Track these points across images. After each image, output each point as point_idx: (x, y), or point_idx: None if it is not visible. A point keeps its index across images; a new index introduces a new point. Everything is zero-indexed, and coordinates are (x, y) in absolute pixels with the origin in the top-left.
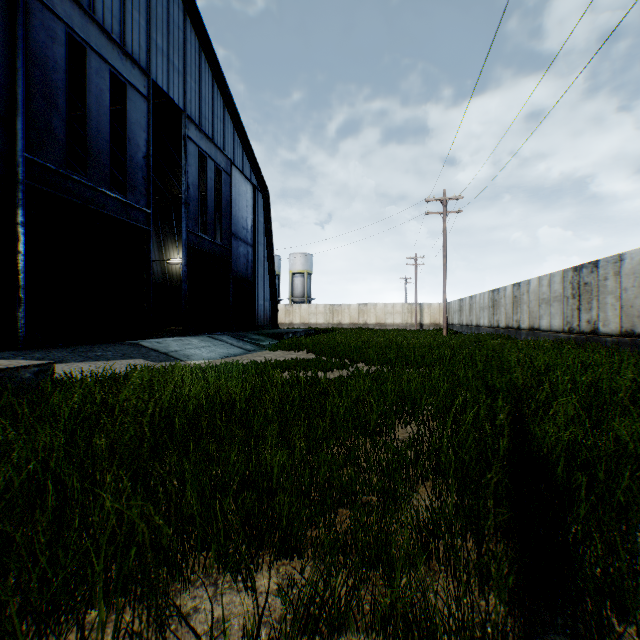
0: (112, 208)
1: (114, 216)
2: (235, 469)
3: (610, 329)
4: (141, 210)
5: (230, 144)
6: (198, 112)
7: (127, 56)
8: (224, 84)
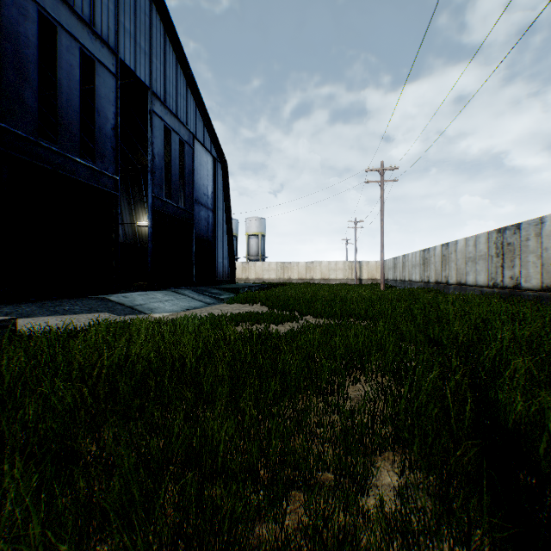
0: (82, 174)
1: (84, 181)
2: (178, 442)
3: (532, 284)
4: (110, 176)
5: (192, 120)
6: (163, 90)
7: (96, 36)
8: (187, 66)
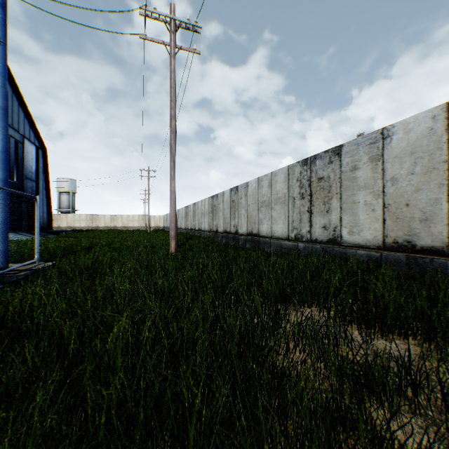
0: None
1: None
2: None
3: (190, 227)
4: None
5: (23, 125)
6: None
7: None
8: (20, 94)
